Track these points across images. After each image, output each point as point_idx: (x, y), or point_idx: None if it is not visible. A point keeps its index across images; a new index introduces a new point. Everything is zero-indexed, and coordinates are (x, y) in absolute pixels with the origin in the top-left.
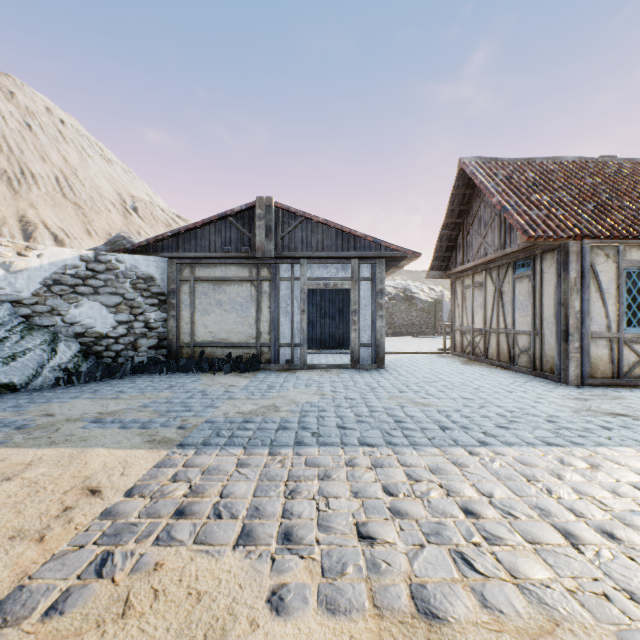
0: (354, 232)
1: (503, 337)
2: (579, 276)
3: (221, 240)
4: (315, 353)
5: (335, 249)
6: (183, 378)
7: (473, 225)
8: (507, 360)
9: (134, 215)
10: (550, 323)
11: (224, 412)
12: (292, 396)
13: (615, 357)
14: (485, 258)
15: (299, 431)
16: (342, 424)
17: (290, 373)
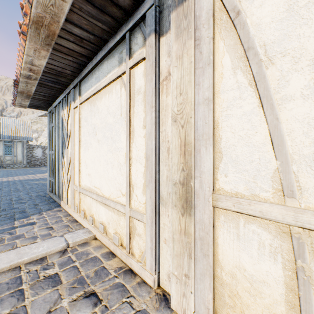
0: None
1: None
2: None
3: None
4: None
5: None
6: None
7: None
8: None
9: None
10: None
11: None
12: None
13: None
14: None
15: None
16: None
17: None
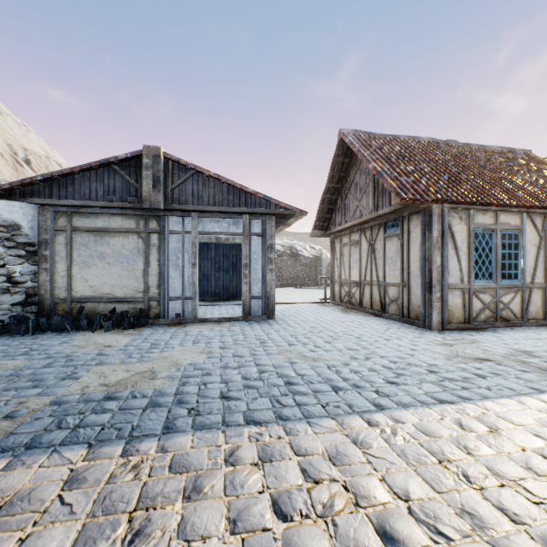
0: (245, 188)
1: (376, 288)
2: (440, 235)
3: (104, 188)
4: (209, 305)
5: (227, 204)
6: (52, 339)
7: (350, 190)
8: (379, 308)
9: (26, 167)
10: (416, 276)
11: (83, 385)
12: (175, 356)
13: (466, 305)
14: (361, 219)
15: (173, 408)
16: (227, 392)
17: (179, 328)
